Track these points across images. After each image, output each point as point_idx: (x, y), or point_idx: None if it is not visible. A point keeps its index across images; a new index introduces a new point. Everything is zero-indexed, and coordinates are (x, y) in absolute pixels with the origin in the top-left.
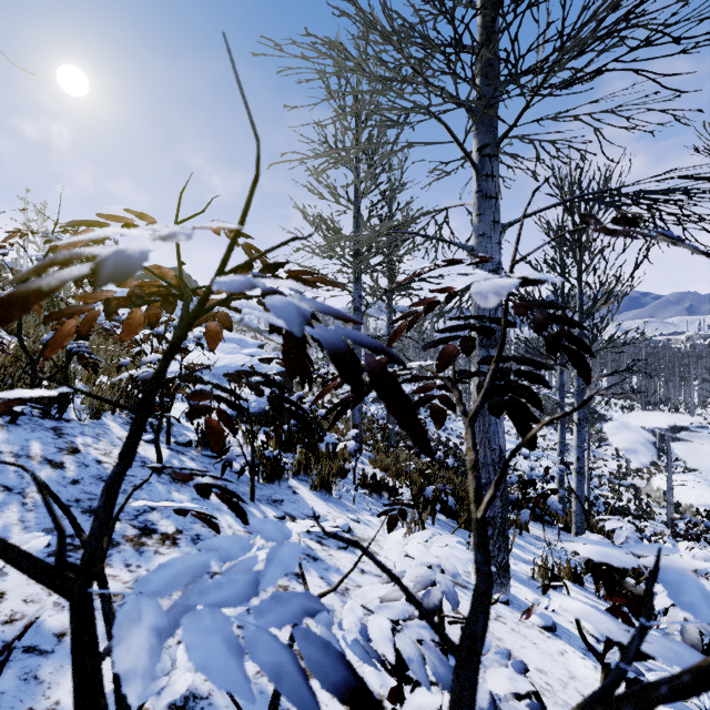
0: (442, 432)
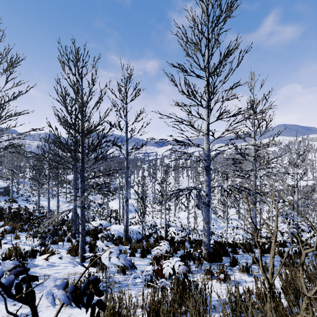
0: (26, 203)
